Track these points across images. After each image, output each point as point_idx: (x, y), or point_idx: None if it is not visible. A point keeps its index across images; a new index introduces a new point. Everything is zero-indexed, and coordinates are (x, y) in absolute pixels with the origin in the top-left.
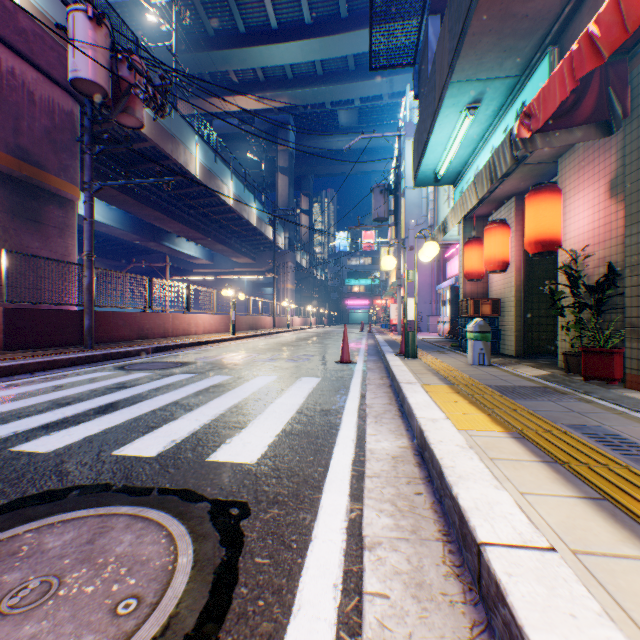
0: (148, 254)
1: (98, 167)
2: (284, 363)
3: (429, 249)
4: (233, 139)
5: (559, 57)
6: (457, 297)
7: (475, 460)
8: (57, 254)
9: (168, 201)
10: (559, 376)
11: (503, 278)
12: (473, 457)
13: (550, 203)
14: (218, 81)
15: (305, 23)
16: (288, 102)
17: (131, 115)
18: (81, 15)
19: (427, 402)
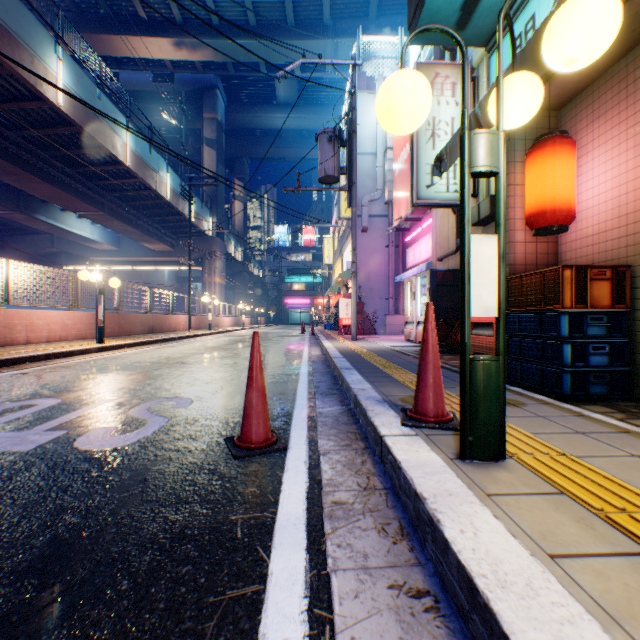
0: (29, 235)
1: None
2: (45, 462)
3: (595, 9)
4: (147, 99)
5: None
6: (441, 286)
7: None
8: None
9: (23, 146)
10: None
11: (632, 220)
12: None
13: None
14: (120, 13)
15: None
16: (214, 55)
17: None
18: None
19: None
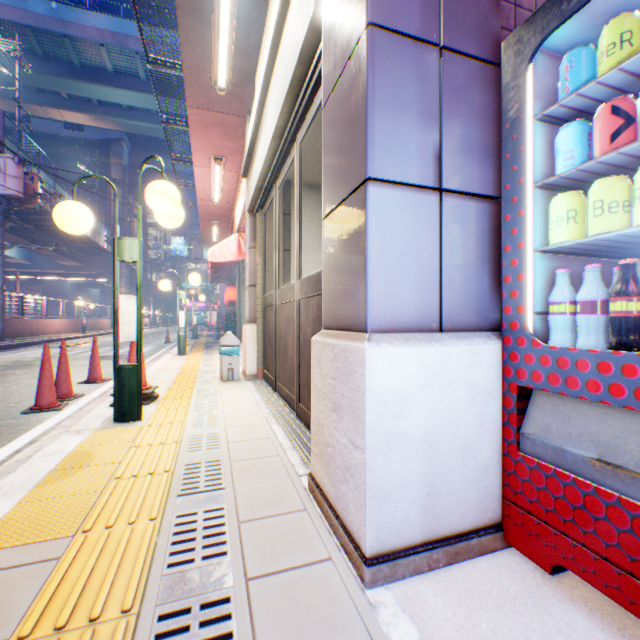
0: None
1: None
2: None
3: (202, 298)
4: (57, 139)
5: None
6: None
7: None
8: None
9: None
10: None
11: None
12: None
13: (233, 290)
14: (45, 91)
15: (142, 81)
16: (124, 128)
17: (33, 205)
18: (11, 160)
19: None
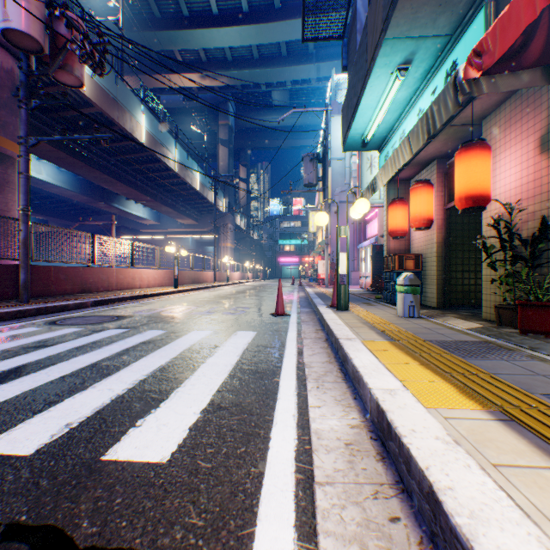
0: (99, 215)
1: (45, 129)
2: (221, 316)
3: (361, 206)
4: (178, 113)
5: (495, 10)
6: (378, 254)
7: (476, 471)
8: None
9: (116, 165)
10: (494, 329)
11: (425, 235)
12: (470, 464)
13: (481, 159)
14: (164, 59)
15: (243, 11)
16: (228, 81)
17: (69, 72)
18: None
19: (375, 364)
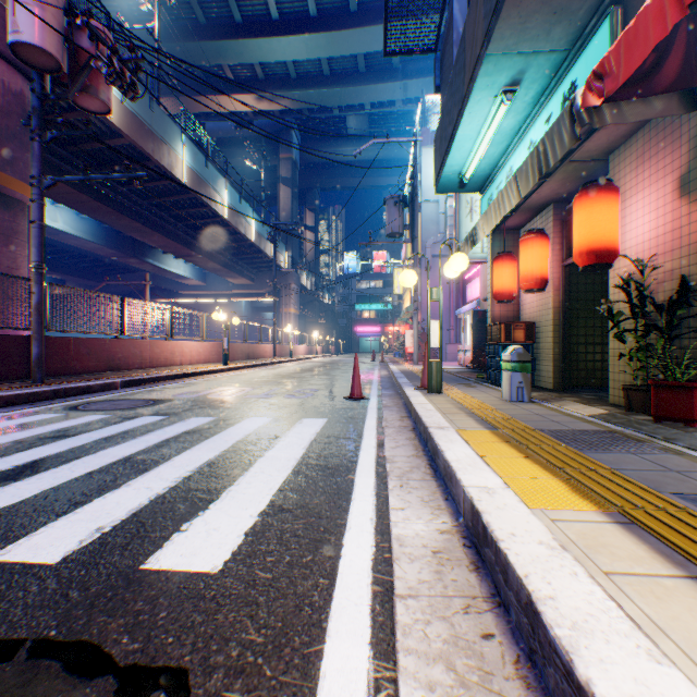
0: (129, 273)
1: (62, 166)
2: (282, 400)
3: (457, 262)
4: (229, 144)
5: (623, 19)
6: (480, 322)
7: (583, 579)
8: (1, 266)
9: (150, 210)
10: (621, 416)
11: (538, 299)
12: (577, 571)
13: (606, 204)
14: (211, 77)
15: (310, 15)
16: (291, 104)
17: (93, 96)
18: None
19: (471, 458)
